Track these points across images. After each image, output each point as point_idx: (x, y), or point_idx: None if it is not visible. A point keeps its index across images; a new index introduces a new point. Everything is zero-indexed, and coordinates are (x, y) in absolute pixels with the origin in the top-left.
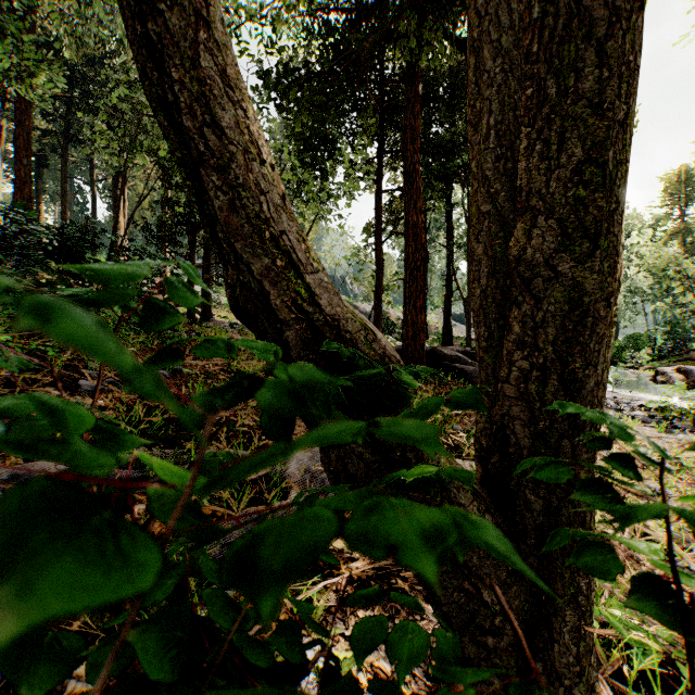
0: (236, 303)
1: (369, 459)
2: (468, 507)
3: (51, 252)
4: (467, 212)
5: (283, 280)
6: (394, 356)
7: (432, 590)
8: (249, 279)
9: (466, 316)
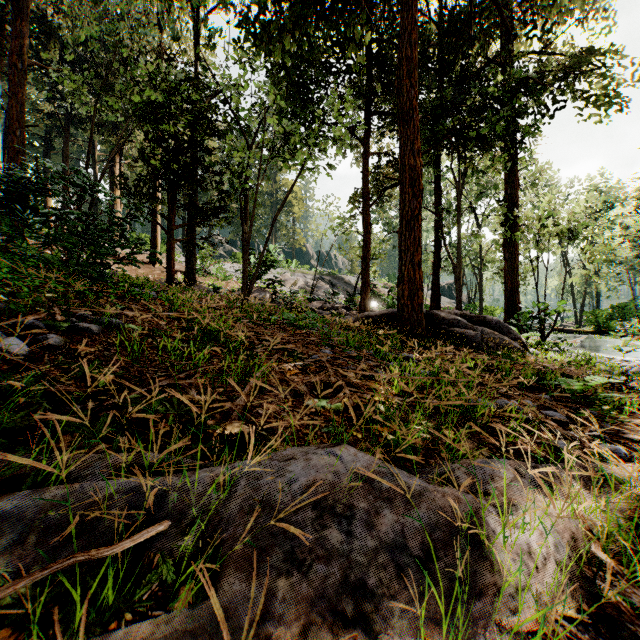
0: None
1: None
2: None
3: (4, 199)
4: (451, 183)
5: None
6: None
7: None
8: None
9: (456, 282)
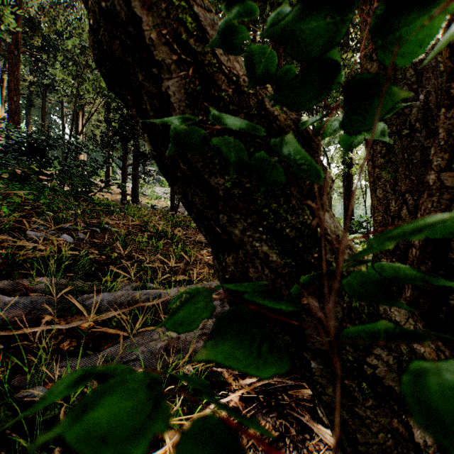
0: (99, 48)
1: (277, 262)
2: (404, 326)
3: (24, 150)
4: None
5: (161, 3)
6: (309, 128)
7: (346, 425)
8: (112, 1)
9: None
